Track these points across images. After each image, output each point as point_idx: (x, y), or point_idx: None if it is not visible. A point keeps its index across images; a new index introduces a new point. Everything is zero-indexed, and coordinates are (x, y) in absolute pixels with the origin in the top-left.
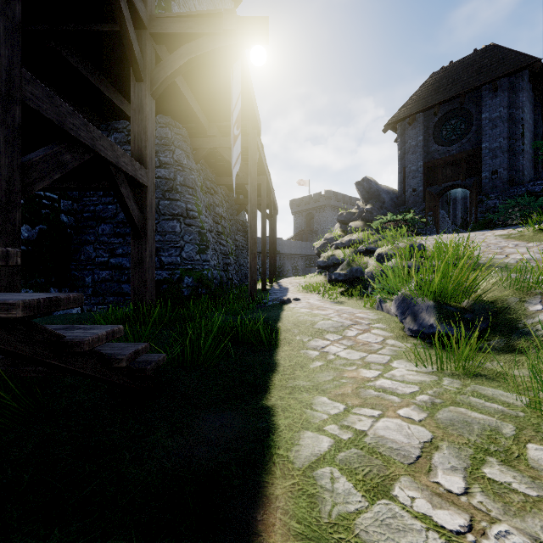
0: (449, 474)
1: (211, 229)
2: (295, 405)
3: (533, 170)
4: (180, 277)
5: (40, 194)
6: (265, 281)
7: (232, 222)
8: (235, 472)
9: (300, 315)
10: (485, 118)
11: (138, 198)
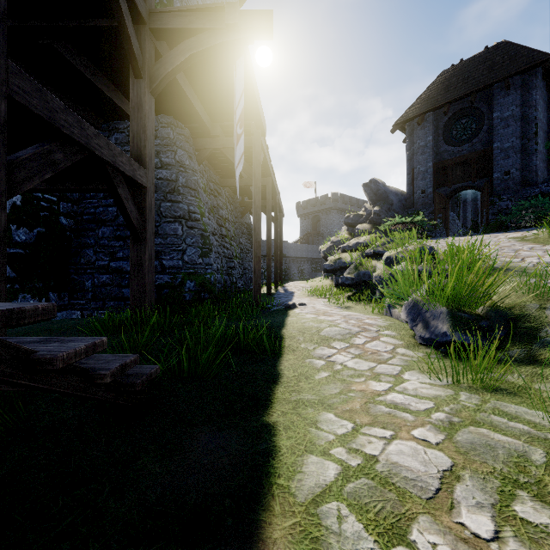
0: (474, 513)
1: (215, 232)
2: (299, 423)
3: (546, 171)
4: (182, 282)
5: (38, 196)
6: (270, 285)
7: (236, 225)
8: (228, 507)
9: (306, 321)
10: (497, 117)
11: (137, 199)
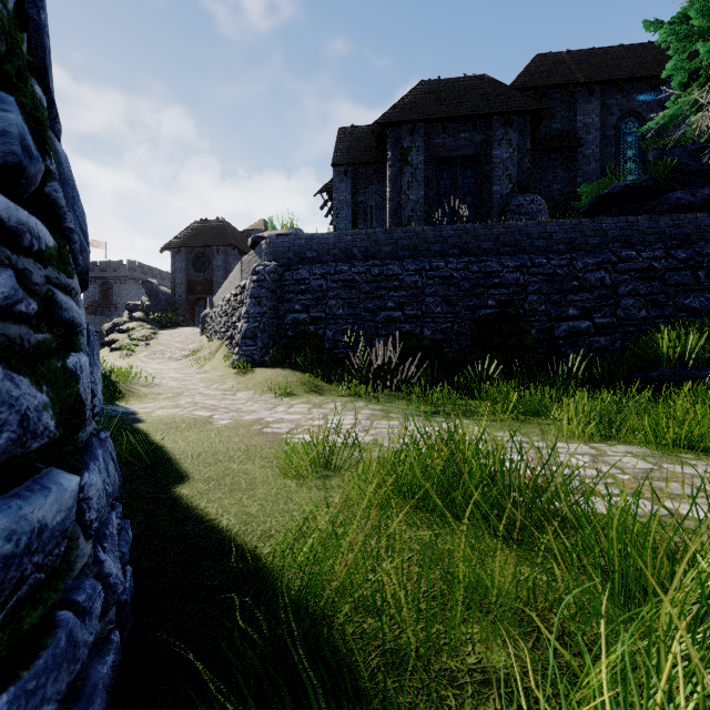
0: None
1: None
2: None
3: None
4: None
5: None
6: None
7: None
8: None
9: None
10: (215, 264)
11: None
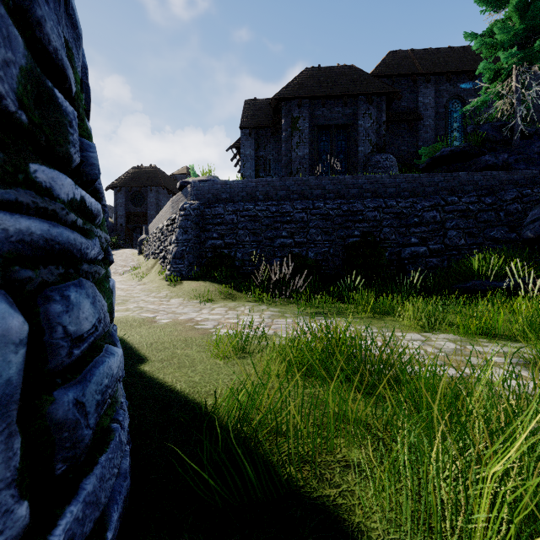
0: None
1: None
2: None
3: None
4: None
5: None
6: None
7: None
8: None
9: None
10: (149, 200)
11: None
